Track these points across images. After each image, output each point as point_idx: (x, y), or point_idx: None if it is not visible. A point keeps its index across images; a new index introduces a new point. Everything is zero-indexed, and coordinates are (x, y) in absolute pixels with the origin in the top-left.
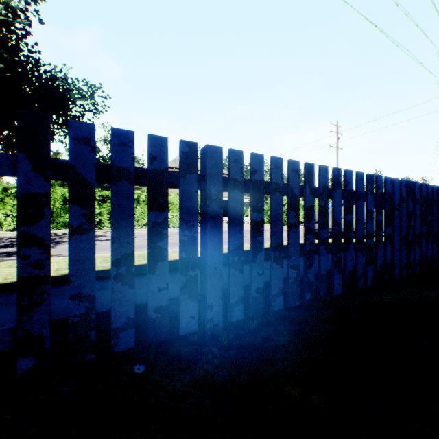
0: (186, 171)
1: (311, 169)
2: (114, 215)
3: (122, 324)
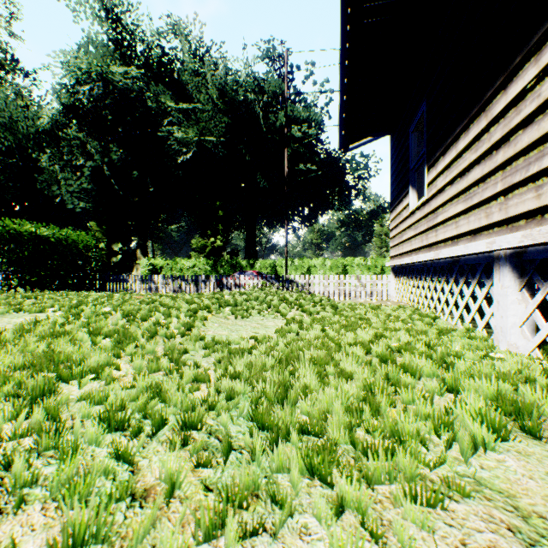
0: None
1: None
2: None
3: None
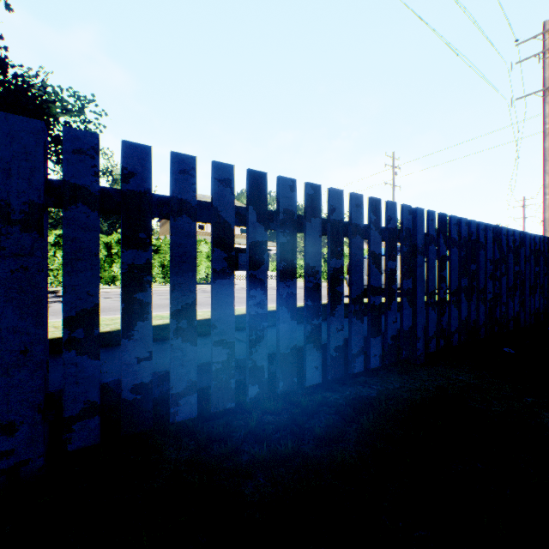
0: None
1: (259, 182)
2: None
3: None
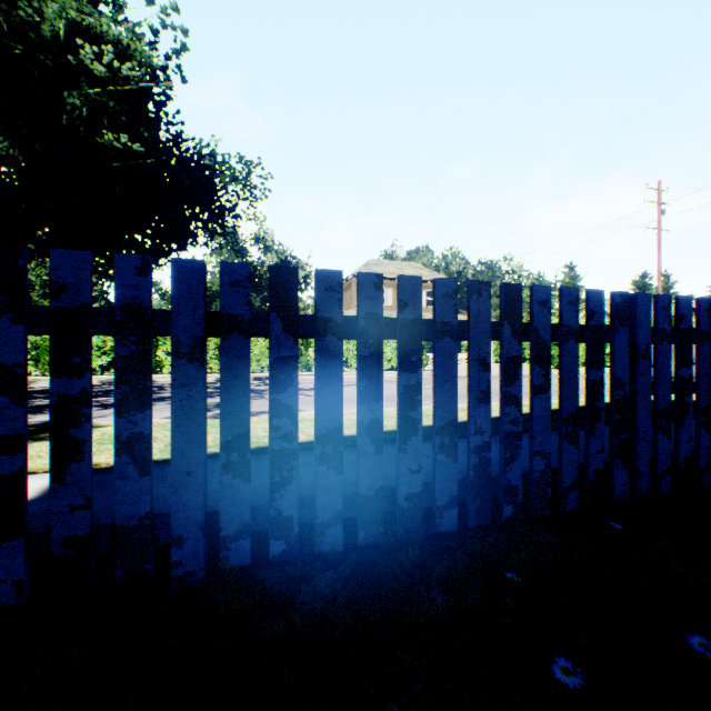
0: (619, 324)
1: None
2: (563, 375)
3: (569, 484)
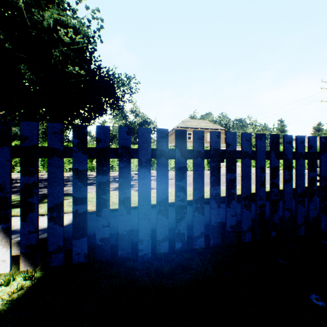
0: (323, 151)
1: None
2: (298, 174)
3: (300, 223)
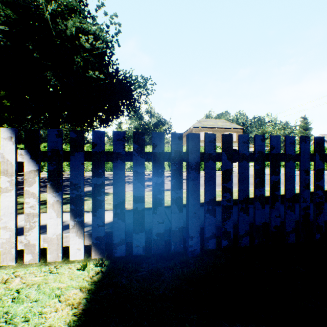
0: None
1: None
2: None
3: None
